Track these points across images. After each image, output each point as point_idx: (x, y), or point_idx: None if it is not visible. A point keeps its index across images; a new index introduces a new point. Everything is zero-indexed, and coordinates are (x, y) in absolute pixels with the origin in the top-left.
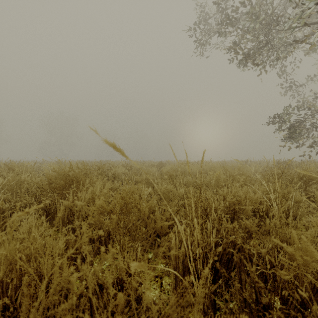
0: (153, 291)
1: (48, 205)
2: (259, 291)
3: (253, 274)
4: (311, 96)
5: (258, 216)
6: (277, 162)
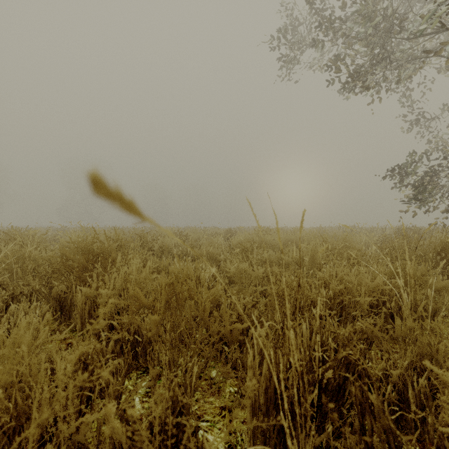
0: (217, 434)
1: (62, 293)
2: (397, 448)
3: (408, 447)
4: (447, 133)
5: (382, 314)
6: (397, 229)
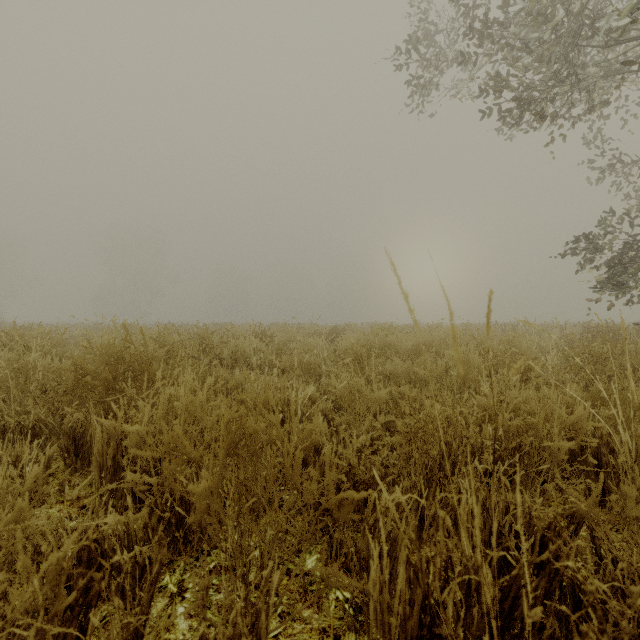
0: None
1: (79, 425)
2: None
3: None
4: None
5: (601, 475)
6: (582, 326)
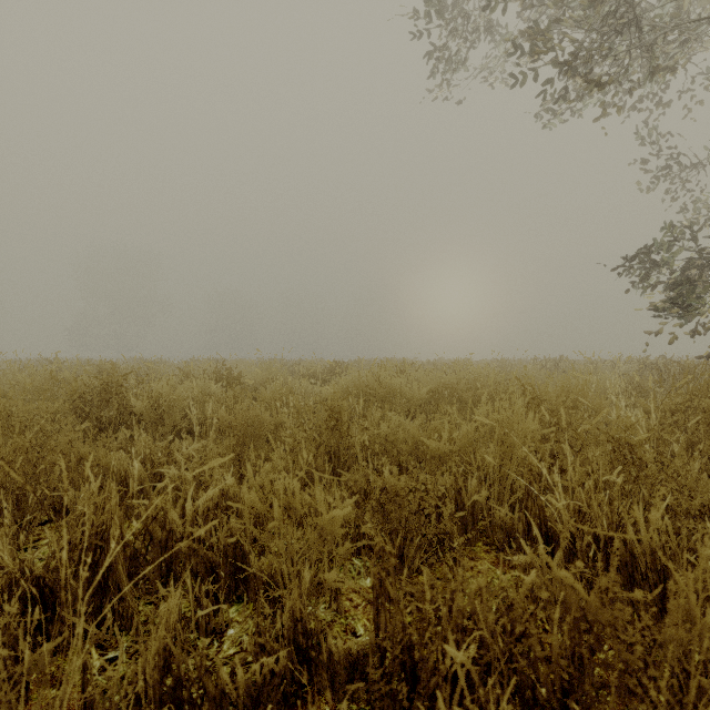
0: None
1: None
2: None
3: None
4: None
5: None
6: (639, 363)
